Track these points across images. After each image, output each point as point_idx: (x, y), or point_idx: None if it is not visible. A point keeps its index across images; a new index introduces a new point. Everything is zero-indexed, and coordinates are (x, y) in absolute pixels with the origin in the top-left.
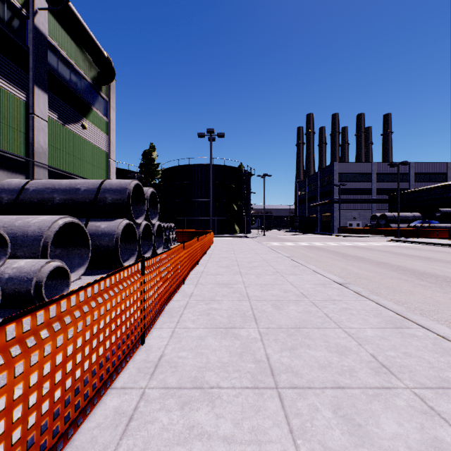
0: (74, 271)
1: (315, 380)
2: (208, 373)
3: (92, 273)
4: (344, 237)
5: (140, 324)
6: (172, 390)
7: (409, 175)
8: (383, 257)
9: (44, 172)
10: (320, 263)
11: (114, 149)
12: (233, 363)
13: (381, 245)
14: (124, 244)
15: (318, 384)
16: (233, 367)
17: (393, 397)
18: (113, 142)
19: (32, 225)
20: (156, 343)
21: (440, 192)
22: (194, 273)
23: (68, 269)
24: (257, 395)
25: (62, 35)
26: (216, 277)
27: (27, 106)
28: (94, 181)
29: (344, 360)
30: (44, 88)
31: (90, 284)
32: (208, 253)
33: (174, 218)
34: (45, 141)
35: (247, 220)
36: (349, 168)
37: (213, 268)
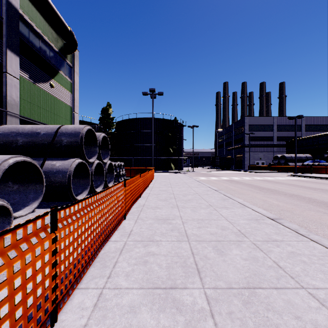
0: (28, 205)
1: None
2: None
3: (47, 206)
4: (254, 172)
5: (44, 304)
6: None
7: (301, 126)
8: (292, 190)
9: (16, 120)
10: (242, 195)
11: (77, 105)
12: None
13: (285, 179)
14: (78, 180)
15: None
16: None
17: None
18: (77, 99)
19: None
20: (71, 322)
21: (326, 139)
22: (136, 207)
23: (9, 207)
24: None
25: (32, 11)
26: (156, 212)
27: (1, 65)
28: (52, 126)
29: None
30: (16, 52)
31: None
32: (149, 186)
33: (125, 158)
34: (17, 96)
35: (180, 160)
36: (256, 121)
37: (153, 201)
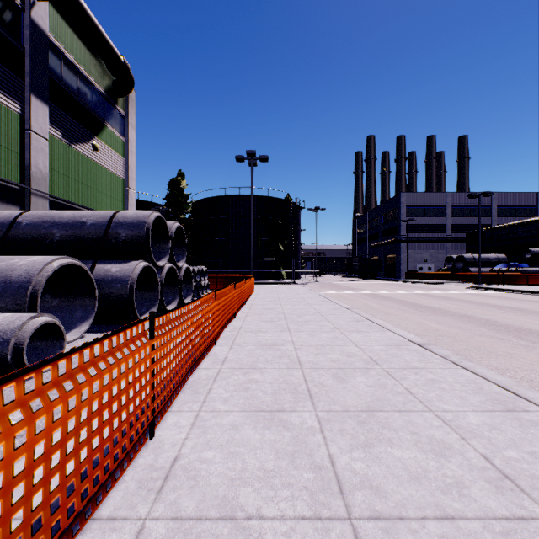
0: (75, 327)
1: (407, 504)
2: (243, 490)
3: (100, 330)
4: (414, 283)
5: (146, 410)
6: (187, 523)
7: (491, 209)
8: (466, 308)
9: (43, 202)
10: (388, 316)
11: (133, 176)
12: (281, 471)
13: (460, 293)
14: (142, 293)
15: (412, 511)
16: (282, 478)
17: (535, 538)
18: (132, 167)
19: (17, 268)
20: (170, 436)
21: (529, 229)
22: (229, 330)
23: (61, 326)
24: (320, 533)
25: (67, 33)
26: (258, 336)
27: (22, 119)
28: (103, 213)
29: (445, 466)
30: (43, 98)
31: (48, 361)
32: (248, 303)
33: (207, 260)
34: (45, 165)
35: (296, 262)
36: (418, 200)
37: (254, 323)
